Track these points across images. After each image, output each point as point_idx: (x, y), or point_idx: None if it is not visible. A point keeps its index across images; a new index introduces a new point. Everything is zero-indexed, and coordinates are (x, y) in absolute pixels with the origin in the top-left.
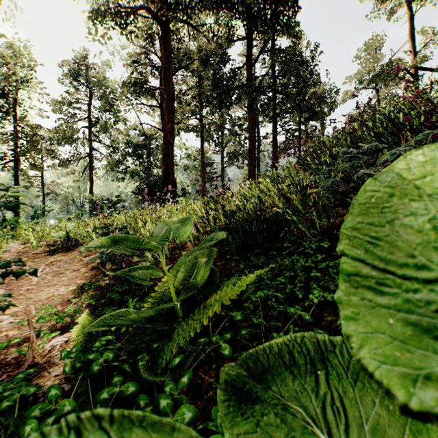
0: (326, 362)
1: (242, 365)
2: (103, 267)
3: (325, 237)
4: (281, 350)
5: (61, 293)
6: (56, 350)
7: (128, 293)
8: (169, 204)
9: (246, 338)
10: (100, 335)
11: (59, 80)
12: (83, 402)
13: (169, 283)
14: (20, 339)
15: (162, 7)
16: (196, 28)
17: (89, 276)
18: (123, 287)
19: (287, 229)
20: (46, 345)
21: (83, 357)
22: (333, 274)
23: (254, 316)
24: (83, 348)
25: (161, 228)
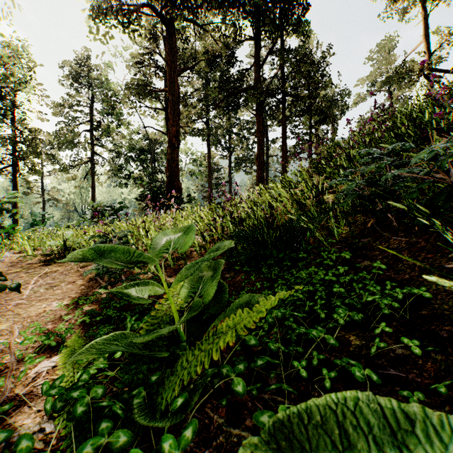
0: (407, 451)
1: (271, 440)
2: (101, 279)
3: (344, 246)
4: (327, 418)
5: (54, 309)
6: (41, 378)
7: (127, 309)
8: (173, 210)
9: (261, 366)
10: (91, 362)
11: (59, 82)
12: (67, 446)
13: (171, 302)
14: (1, 364)
15: (167, 4)
16: (203, 27)
17: (85, 289)
18: (121, 302)
19: (302, 238)
20: (31, 371)
21: (65, 395)
22: (358, 289)
23: (270, 340)
24: (70, 378)
25: (163, 238)
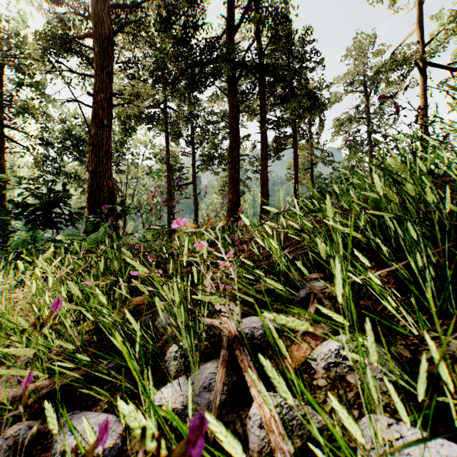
0: None
1: None
2: None
3: None
4: None
5: None
6: None
7: None
8: None
9: None
10: None
11: None
12: None
13: None
14: None
15: None
16: None
17: None
18: None
19: None
20: None
21: None
22: None
23: None
24: None
25: None
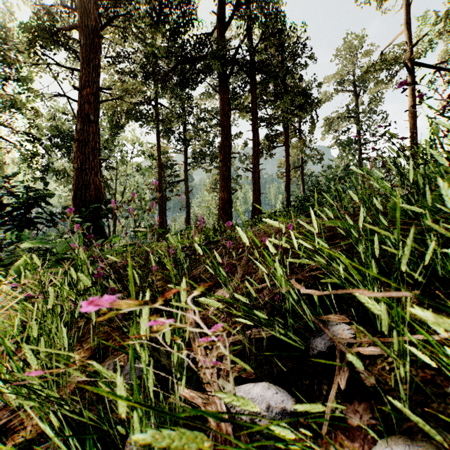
0: None
1: None
2: None
3: None
4: None
5: None
6: None
7: None
8: None
9: None
10: None
11: None
12: None
13: None
14: None
15: None
16: None
17: None
18: None
19: None
20: None
21: None
22: None
23: None
24: None
25: None
